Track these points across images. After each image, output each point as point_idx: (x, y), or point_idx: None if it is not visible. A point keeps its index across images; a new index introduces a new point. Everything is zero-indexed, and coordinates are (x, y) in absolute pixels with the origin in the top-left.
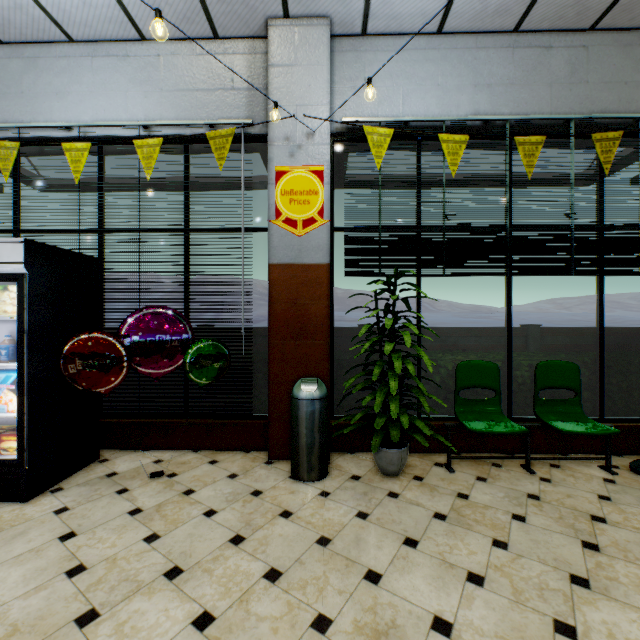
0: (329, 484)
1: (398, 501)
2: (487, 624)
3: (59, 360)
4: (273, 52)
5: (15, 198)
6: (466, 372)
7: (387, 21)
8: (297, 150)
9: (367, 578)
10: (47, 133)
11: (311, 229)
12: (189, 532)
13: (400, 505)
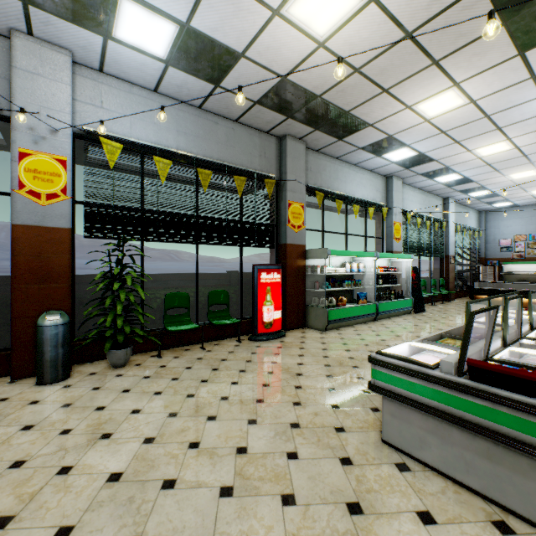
0: (71, 381)
1: (122, 377)
2: (158, 404)
3: None
4: (16, 57)
5: None
6: (171, 299)
7: (119, 72)
8: (41, 140)
9: (97, 410)
10: None
11: (55, 201)
12: None
13: (123, 378)
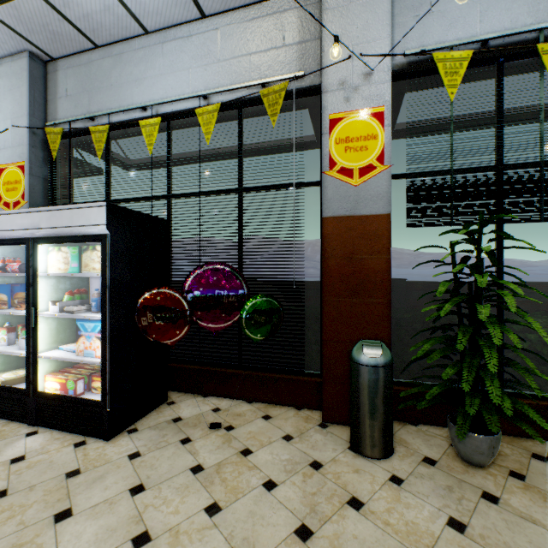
0: (398, 466)
1: (501, 510)
2: None
3: (134, 313)
4: None
5: (107, 174)
6: None
7: None
8: (353, 94)
9: None
10: (129, 116)
11: (369, 177)
12: (250, 509)
13: (507, 518)
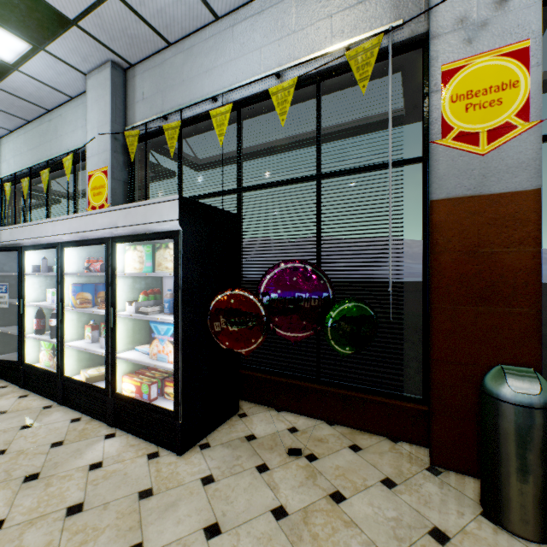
0: None
1: None
2: None
3: (206, 316)
4: None
5: (179, 173)
6: None
7: None
8: (478, 31)
9: None
10: (199, 110)
11: (504, 141)
12: None
13: None
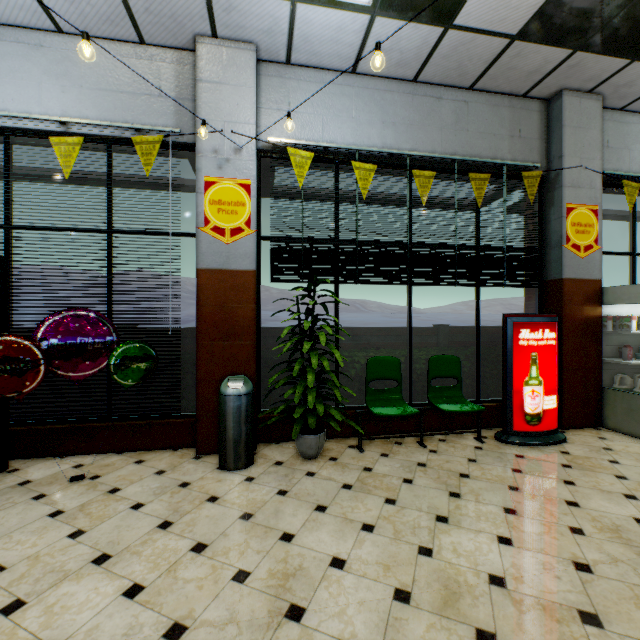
0: (254, 471)
1: (314, 478)
2: (371, 556)
3: None
4: (202, 68)
5: None
6: (375, 366)
7: (308, 56)
8: (225, 163)
9: (282, 539)
10: None
11: (239, 238)
12: (116, 524)
13: (316, 481)
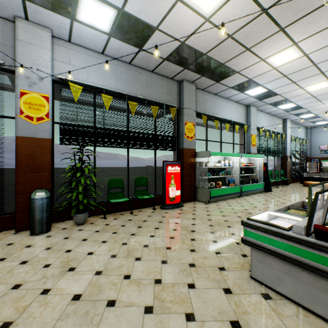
0: (51, 233)
1: (82, 231)
2: (104, 249)
3: None
4: (18, 33)
5: None
6: (112, 183)
7: (80, 42)
8: (33, 84)
9: (66, 252)
10: None
11: (42, 122)
12: None
13: (83, 232)
